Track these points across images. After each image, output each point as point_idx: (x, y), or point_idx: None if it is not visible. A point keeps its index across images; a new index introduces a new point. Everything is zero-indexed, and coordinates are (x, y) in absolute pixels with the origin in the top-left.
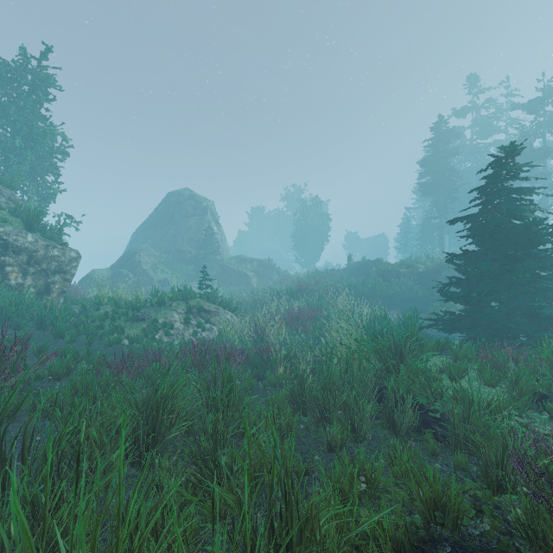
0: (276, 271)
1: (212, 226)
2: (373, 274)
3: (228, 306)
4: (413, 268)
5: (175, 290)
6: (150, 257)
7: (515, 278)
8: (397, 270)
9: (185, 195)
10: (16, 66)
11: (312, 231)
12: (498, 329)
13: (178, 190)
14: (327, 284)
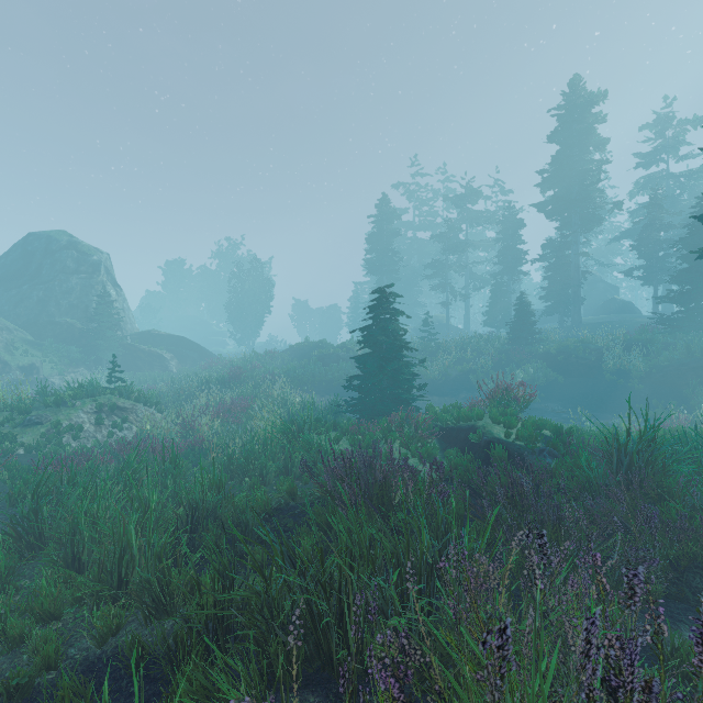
0: (203, 351)
1: (108, 290)
2: (314, 358)
3: (149, 401)
4: (352, 352)
5: (50, 380)
6: (1, 332)
7: (382, 375)
8: (337, 353)
9: (61, 241)
10: None
11: (251, 300)
12: (378, 410)
13: (47, 231)
14: (266, 370)
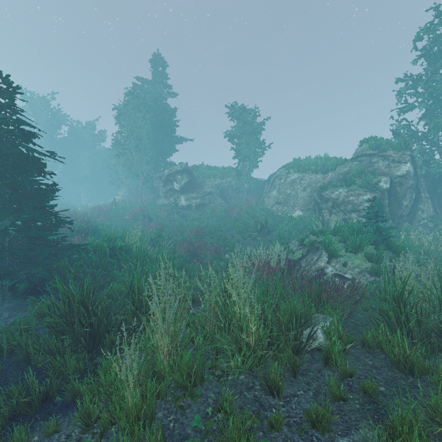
0: None
1: None
2: None
3: (322, 246)
4: None
5: None
6: None
7: None
8: None
9: None
10: (431, 42)
11: None
12: None
13: None
14: None
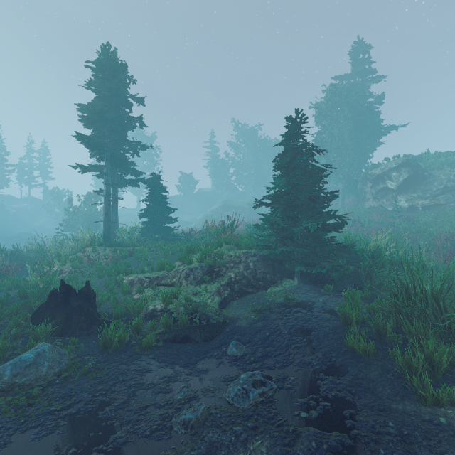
0: None
1: None
2: None
3: None
4: None
5: None
6: None
7: None
8: None
9: None
10: None
11: None
12: None
13: None
14: None
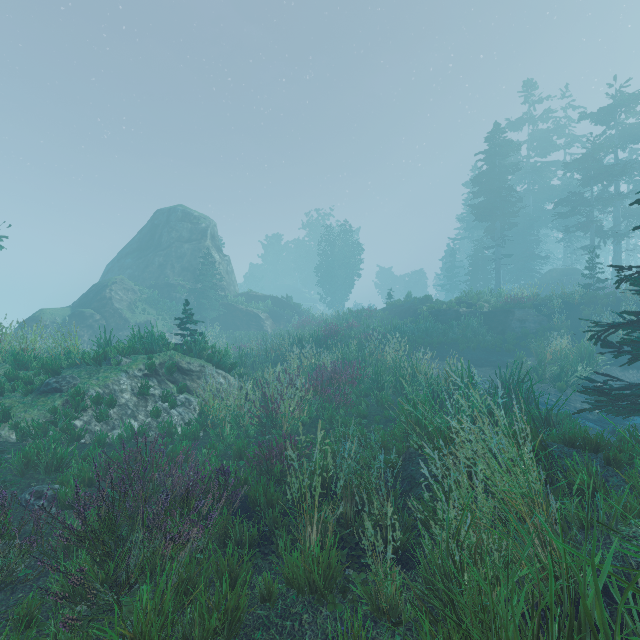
0: (296, 312)
1: (213, 254)
2: (425, 314)
3: (221, 362)
4: (476, 306)
5: None
6: (127, 293)
7: None
8: (455, 309)
9: (178, 213)
10: None
11: (340, 263)
12: None
13: (169, 207)
14: (366, 328)
